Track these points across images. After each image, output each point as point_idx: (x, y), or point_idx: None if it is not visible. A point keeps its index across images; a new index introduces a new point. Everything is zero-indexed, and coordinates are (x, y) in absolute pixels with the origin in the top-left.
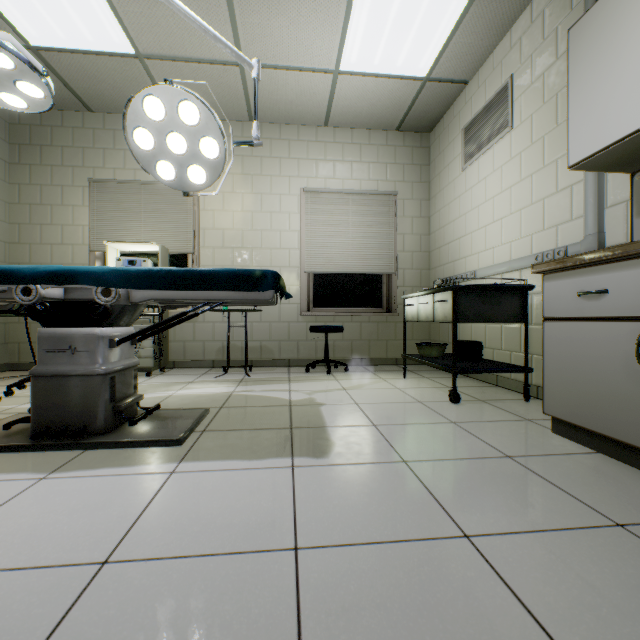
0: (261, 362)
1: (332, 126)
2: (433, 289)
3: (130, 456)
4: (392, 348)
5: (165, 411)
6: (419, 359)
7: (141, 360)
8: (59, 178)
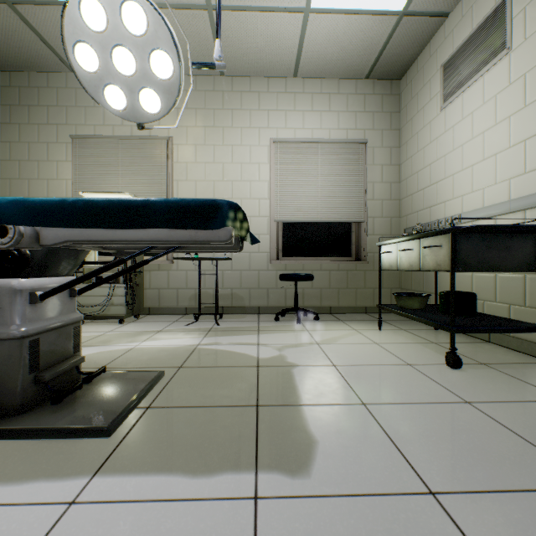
0: (232, 309)
1: (301, 77)
2: (421, 233)
3: (33, 457)
4: (361, 296)
5: (113, 374)
6: (400, 311)
7: (114, 307)
8: (45, 136)
